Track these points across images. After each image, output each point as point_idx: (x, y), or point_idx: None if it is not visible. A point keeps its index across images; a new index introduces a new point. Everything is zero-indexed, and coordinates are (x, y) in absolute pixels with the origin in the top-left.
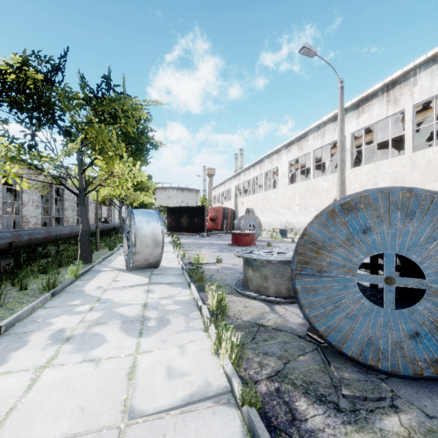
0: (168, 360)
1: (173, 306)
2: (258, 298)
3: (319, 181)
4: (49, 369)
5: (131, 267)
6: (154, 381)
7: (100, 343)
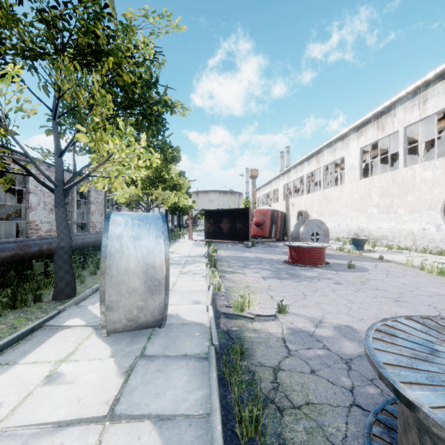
0: None
1: None
2: None
3: (416, 169)
4: None
5: (103, 334)
6: None
7: None
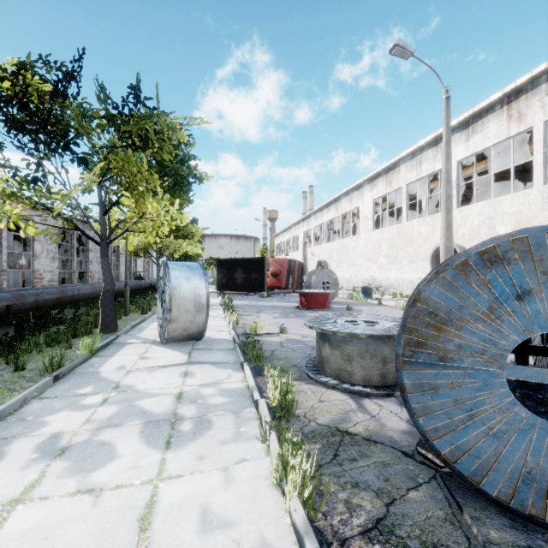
0: (205, 494)
1: (218, 399)
2: (338, 387)
3: (415, 224)
4: (23, 507)
5: (166, 340)
6: (179, 536)
7: (107, 460)
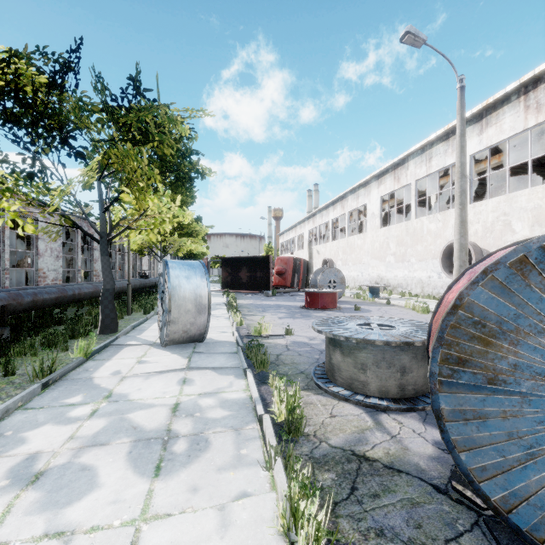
0: (195, 544)
1: (218, 412)
2: (351, 399)
3: (424, 221)
4: None
5: (165, 342)
6: None
7: (85, 491)
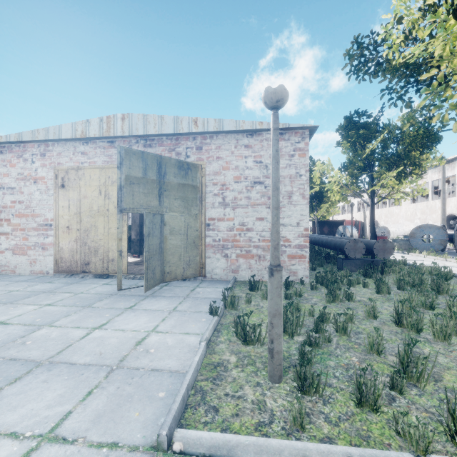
0: None
1: None
2: (398, 249)
3: (436, 202)
4: None
5: None
6: None
7: None
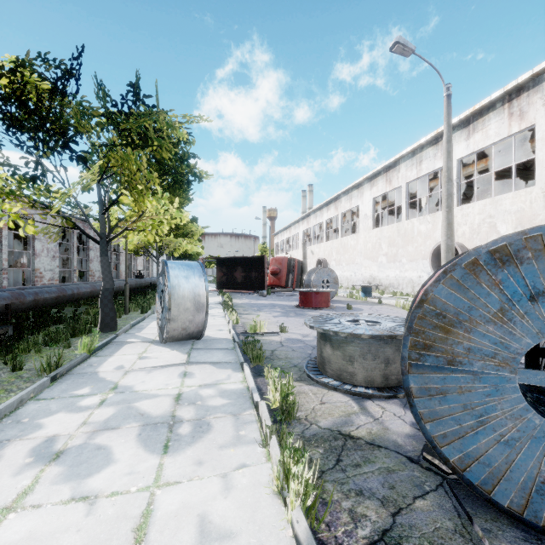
0: (203, 503)
1: (218, 400)
2: (340, 388)
3: (415, 223)
4: (15, 515)
5: (165, 339)
6: None
7: (103, 465)
